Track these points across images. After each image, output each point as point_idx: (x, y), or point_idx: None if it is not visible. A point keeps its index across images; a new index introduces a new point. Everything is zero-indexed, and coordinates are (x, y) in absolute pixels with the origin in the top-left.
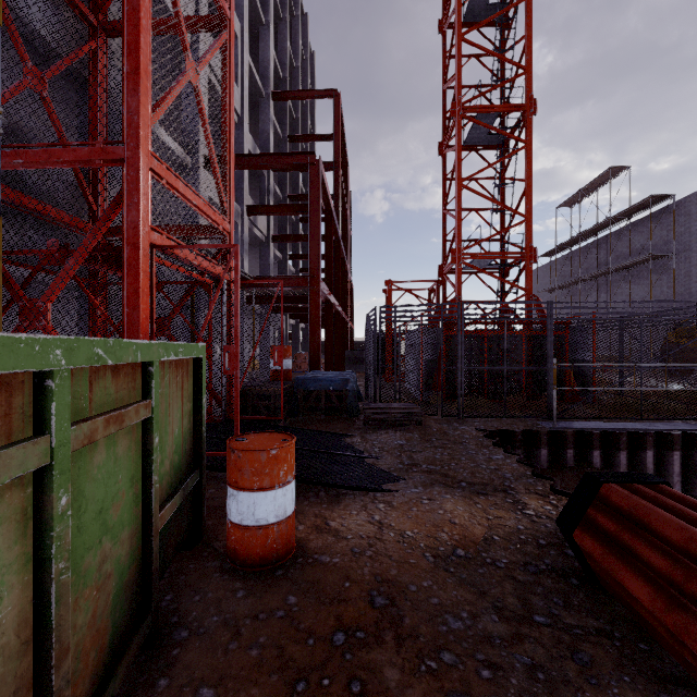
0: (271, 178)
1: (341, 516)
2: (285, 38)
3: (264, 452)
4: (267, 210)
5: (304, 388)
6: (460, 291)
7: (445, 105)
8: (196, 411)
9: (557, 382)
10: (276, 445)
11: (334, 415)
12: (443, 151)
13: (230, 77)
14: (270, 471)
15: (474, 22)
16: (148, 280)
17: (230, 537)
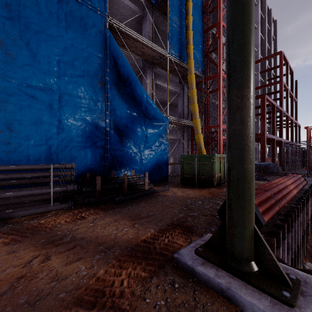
0: None
1: None
2: (258, 34)
3: None
4: None
5: (255, 165)
6: None
7: None
8: None
9: None
10: None
11: (265, 173)
12: None
13: None
14: None
15: None
16: (221, 145)
17: None
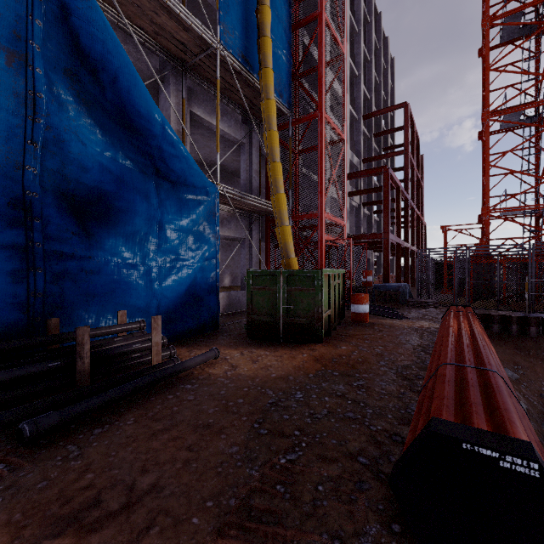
0: (362, 167)
1: (383, 321)
2: (371, 72)
3: (360, 295)
4: (359, 193)
5: (377, 289)
6: (487, 234)
7: (484, 105)
8: (343, 286)
9: (537, 291)
10: (363, 294)
11: (393, 303)
12: (482, 137)
13: (345, 163)
14: (362, 300)
15: (509, 40)
16: (324, 251)
17: (352, 316)
